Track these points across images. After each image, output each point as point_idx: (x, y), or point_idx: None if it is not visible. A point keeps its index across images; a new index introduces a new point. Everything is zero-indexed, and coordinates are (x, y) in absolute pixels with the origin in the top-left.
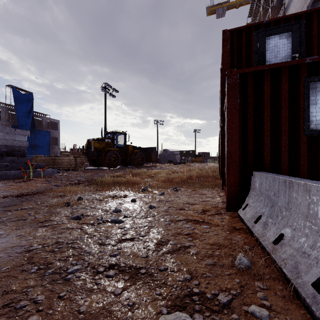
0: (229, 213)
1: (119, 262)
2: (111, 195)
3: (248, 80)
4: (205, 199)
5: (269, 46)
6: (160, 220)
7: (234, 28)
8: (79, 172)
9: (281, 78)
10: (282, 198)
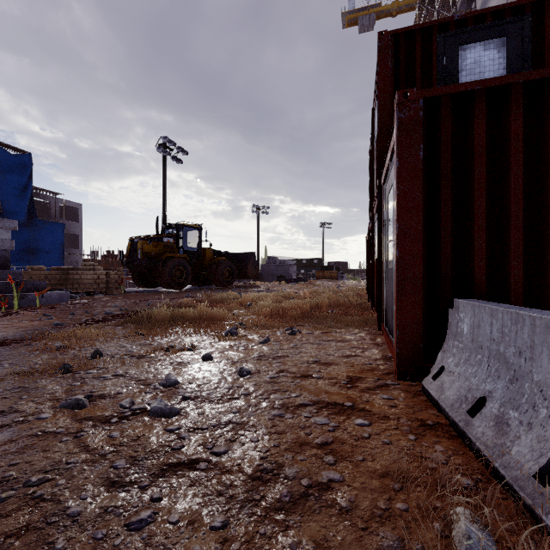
0: (403, 385)
1: (147, 549)
2: (163, 346)
3: (441, 111)
4: (349, 352)
5: (465, 62)
6: (261, 405)
7: (401, 29)
8: (113, 297)
9: (508, 108)
10: (544, 364)
